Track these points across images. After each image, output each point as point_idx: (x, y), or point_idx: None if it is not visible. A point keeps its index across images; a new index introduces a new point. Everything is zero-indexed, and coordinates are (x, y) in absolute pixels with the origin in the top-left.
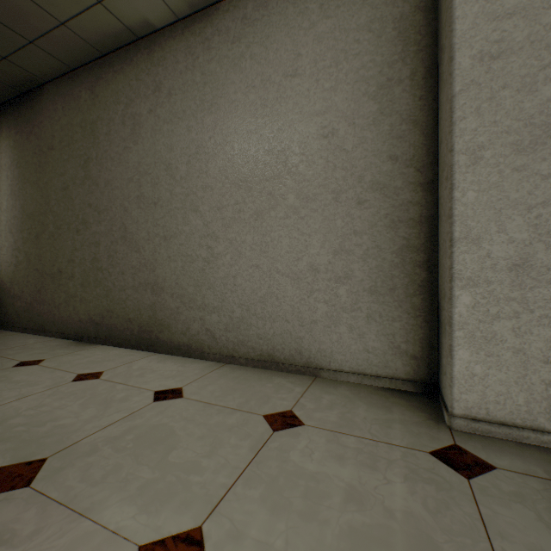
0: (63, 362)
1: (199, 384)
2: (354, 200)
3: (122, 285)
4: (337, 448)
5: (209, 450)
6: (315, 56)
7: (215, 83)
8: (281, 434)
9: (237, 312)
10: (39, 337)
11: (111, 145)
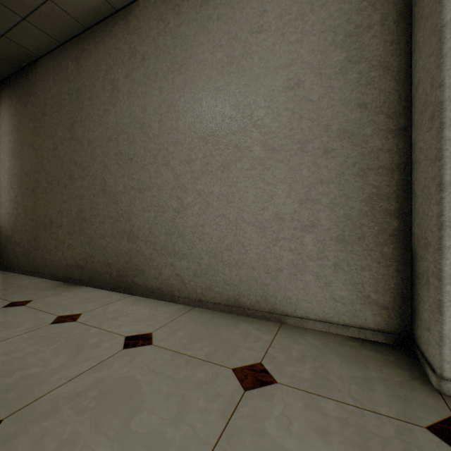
0: (48, 303)
1: (168, 329)
2: (320, 149)
3: (102, 233)
4: (318, 417)
5: (175, 415)
6: (280, 11)
7: (184, 46)
8: (252, 394)
9: (204, 259)
10: (33, 278)
11: (93, 108)
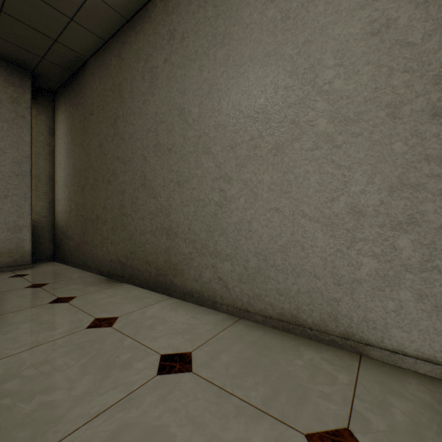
0: (89, 301)
1: (210, 349)
2: (425, 111)
3: (142, 229)
4: None
5: None
6: None
7: (228, 12)
8: None
9: (252, 262)
10: (82, 271)
11: (133, 101)
